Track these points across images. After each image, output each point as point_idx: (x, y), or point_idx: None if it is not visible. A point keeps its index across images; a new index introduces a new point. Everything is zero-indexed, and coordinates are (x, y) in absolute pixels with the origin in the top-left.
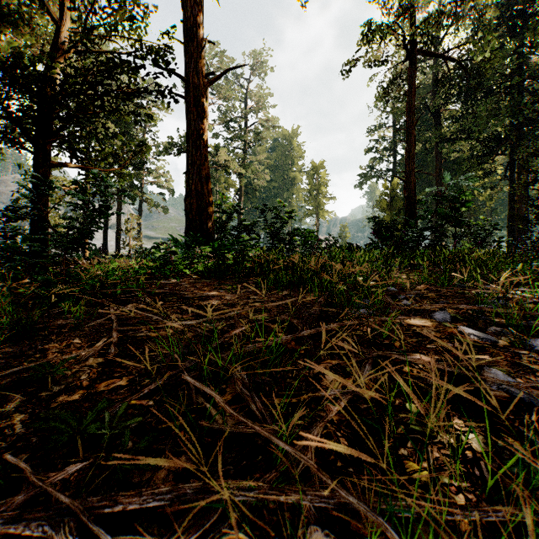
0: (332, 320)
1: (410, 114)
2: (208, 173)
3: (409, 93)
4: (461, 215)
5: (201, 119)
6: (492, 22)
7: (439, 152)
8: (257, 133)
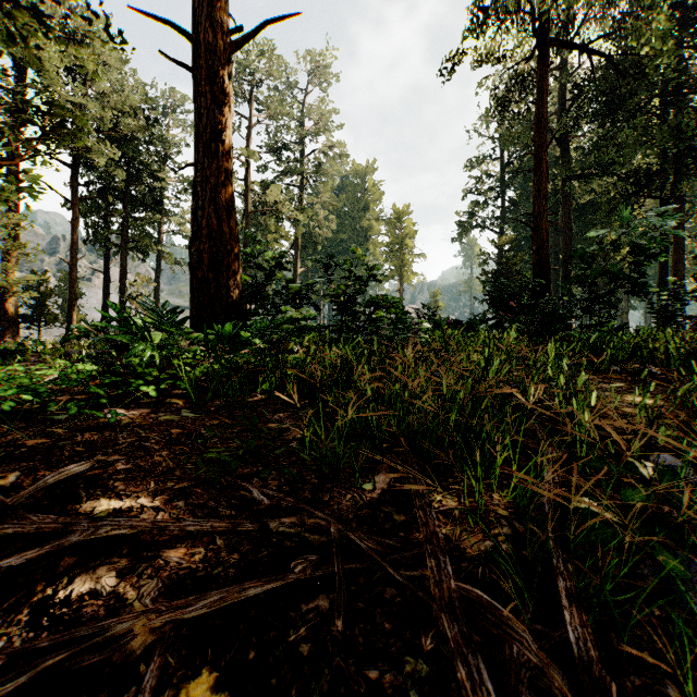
0: None
1: (540, 130)
2: (230, 200)
3: (539, 101)
4: (643, 275)
5: (218, 105)
6: None
7: (567, 193)
8: (319, 165)
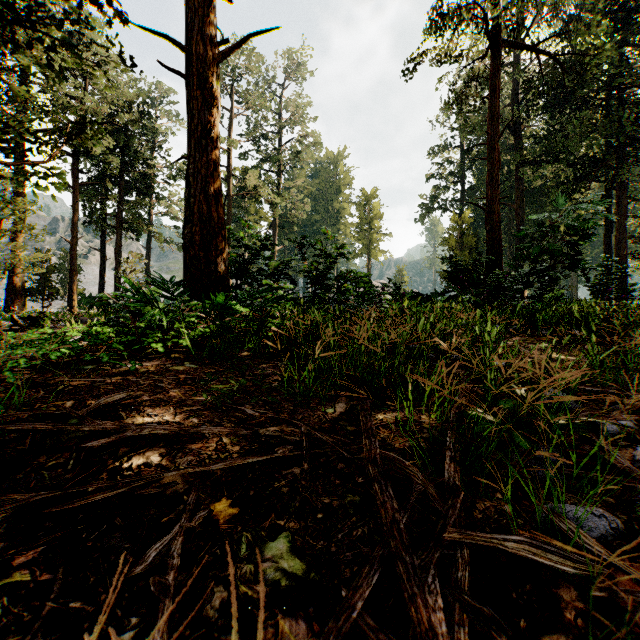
0: (517, 587)
1: (493, 123)
2: (218, 189)
3: (492, 96)
4: (579, 253)
5: (208, 107)
6: (600, 3)
7: (520, 178)
8: (295, 153)
